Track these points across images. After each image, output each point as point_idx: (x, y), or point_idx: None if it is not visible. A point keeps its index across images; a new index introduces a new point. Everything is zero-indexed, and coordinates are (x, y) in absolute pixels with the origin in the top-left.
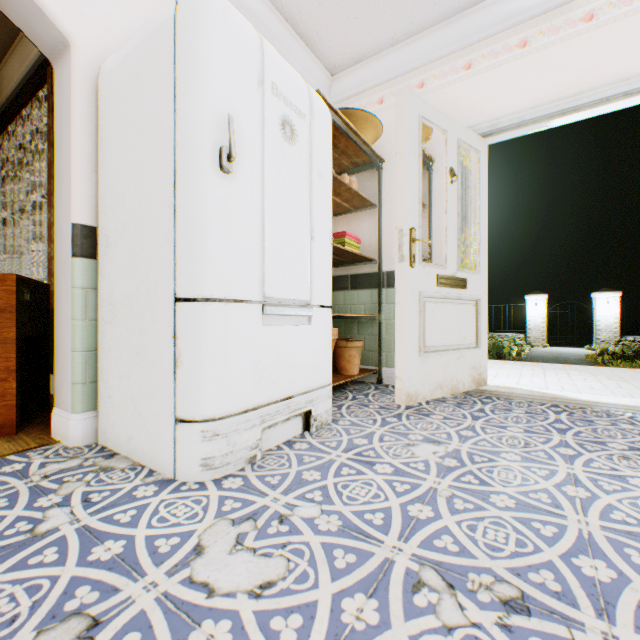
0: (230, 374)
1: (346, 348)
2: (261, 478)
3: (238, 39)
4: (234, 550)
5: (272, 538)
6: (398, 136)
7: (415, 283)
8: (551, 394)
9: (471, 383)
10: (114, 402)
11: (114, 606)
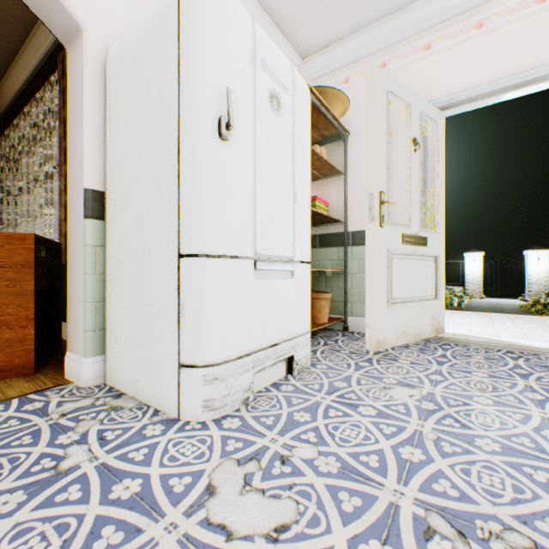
0: (227, 323)
1: (317, 299)
2: (256, 419)
3: (234, 19)
4: (244, 491)
5: (277, 479)
6: (368, 109)
7: (383, 241)
8: (506, 341)
9: (431, 331)
10: (121, 347)
11: (139, 548)
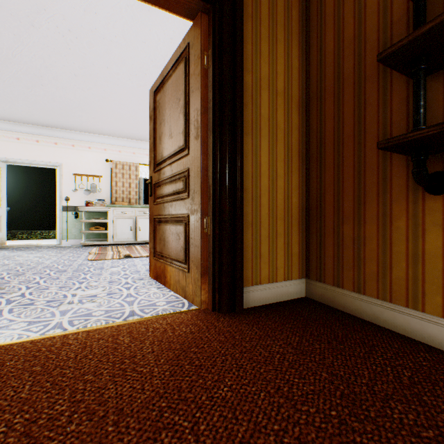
0: None
1: None
2: None
3: None
4: None
5: None
6: None
7: None
8: (28, 244)
9: None
10: None
11: None
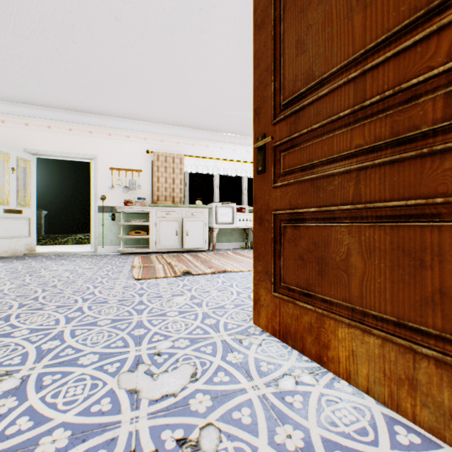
0: None
1: None
2: None
3: None
4: None
5: None
6: None
7: None
8: (60, 251)
9: (27, 250)
10: None
11: None
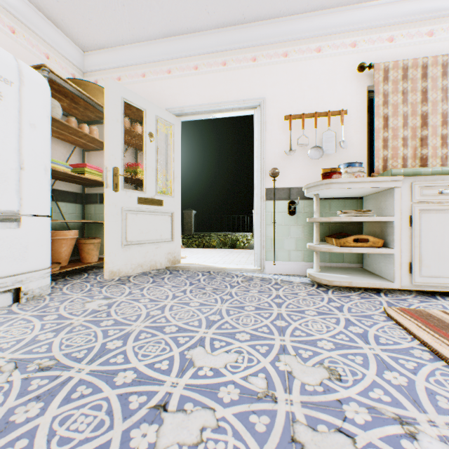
0: None
1: (86, 244)
2: None
3: None
4: None
5: None
6: (106, 107)
7: (119, 202)
8: (209, 266)
9: (168, 262)
10: None
11: None
